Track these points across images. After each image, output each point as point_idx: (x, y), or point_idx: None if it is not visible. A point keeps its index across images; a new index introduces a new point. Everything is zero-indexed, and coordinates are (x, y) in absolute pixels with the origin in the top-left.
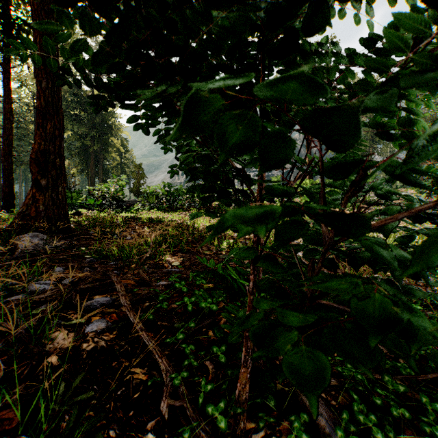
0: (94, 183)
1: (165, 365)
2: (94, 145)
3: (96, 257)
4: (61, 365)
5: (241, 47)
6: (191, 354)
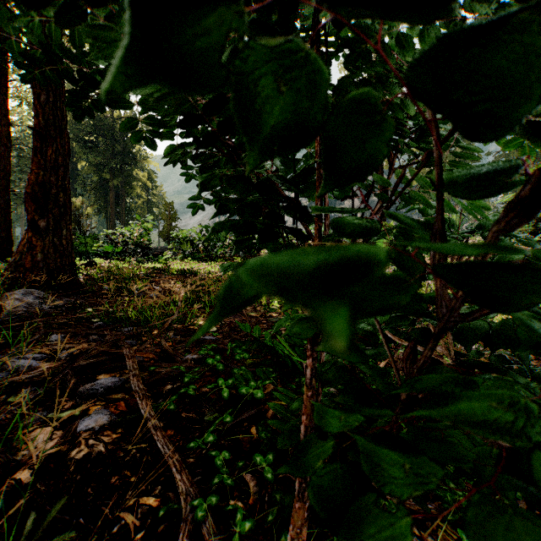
0: (114, 226)
1: (185, 485)
2: (115, 179)
3: (106, 321)
4: (36, 483)
5: (296, 5)
6: (224, 466)
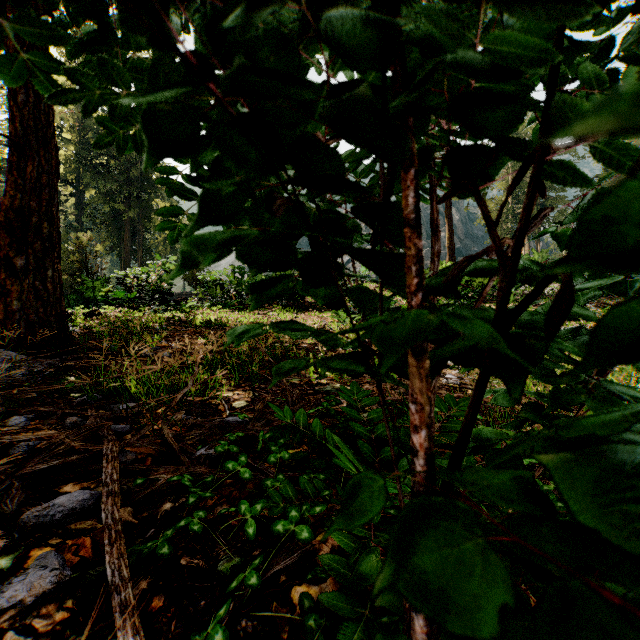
0: (129, 267)
1: None
2: (130, 210)
3: (92, 396)
4: None
5: None
6: None
